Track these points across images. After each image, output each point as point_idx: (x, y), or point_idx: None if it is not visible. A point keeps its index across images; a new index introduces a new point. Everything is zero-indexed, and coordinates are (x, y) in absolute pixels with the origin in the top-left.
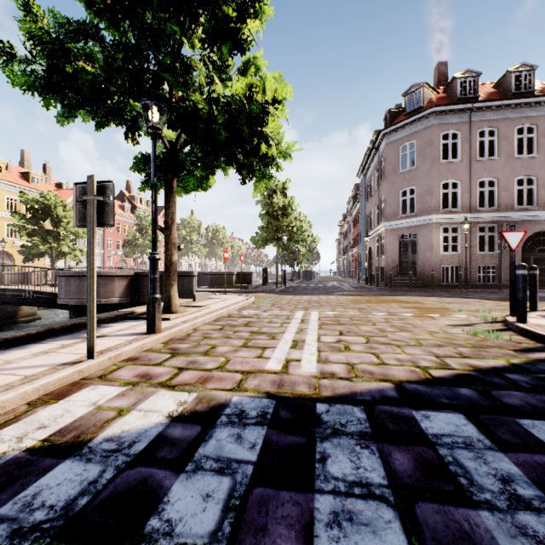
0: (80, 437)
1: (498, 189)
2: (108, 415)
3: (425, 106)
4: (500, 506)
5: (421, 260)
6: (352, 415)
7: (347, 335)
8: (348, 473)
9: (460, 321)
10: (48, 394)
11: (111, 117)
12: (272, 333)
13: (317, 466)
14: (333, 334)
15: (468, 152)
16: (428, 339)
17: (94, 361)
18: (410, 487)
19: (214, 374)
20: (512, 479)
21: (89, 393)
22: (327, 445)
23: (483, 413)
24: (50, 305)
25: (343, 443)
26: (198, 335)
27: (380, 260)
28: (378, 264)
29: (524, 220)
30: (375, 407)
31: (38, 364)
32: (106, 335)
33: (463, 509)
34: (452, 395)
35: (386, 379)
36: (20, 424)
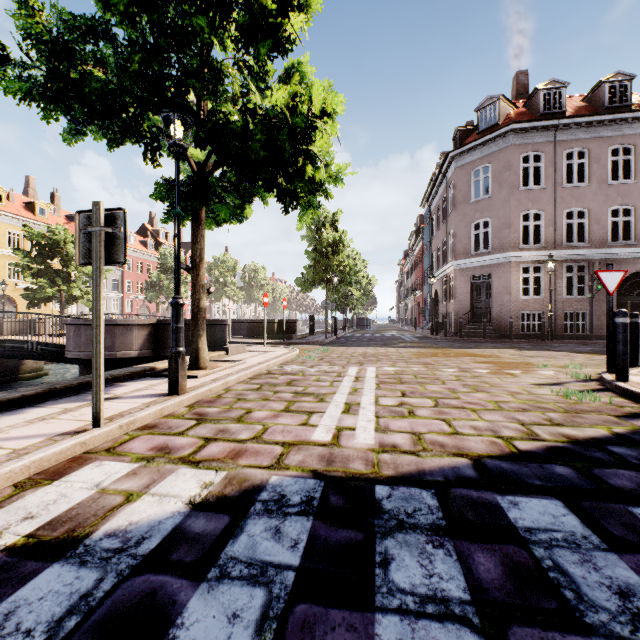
0: (75, 531)
1: (589, 221)
2: (113, 502)
3: (502, 123)
4: (621, 632)
5: (496, 305)
6: (421, 501)
7: (410, 397)
8: (418, 582)
9: (546, 379)
10: (41, 473)
11: (126, 133)
12: (321, 394)
13: (377, 572)
14: (394, 395)
15: (553, 178)
16: (510, 401)
17: (100, 430)
18: (499, 604)
19: (248, 446)
20: (632, 592)
21: (92, 472)
22: (390, 543)
23: (586, 499)
24: (57, 359)
25: (410, 540)
26: (231, 397)
27: (448, 305)
28: (446, 310)
29: (619, 257)
30: (450, 491)
31: (32, 433)
32: (119, 396)
33: (573, 637)
34: (545, 475)
35: (461, 453)
36: (1, 513)
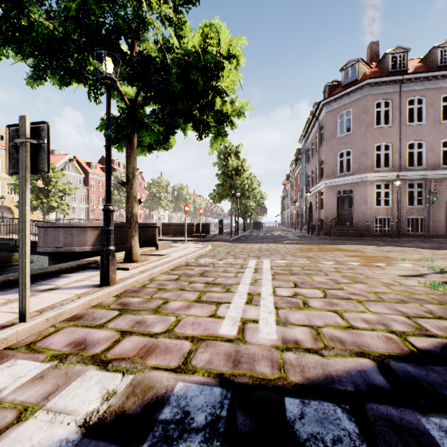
0: None
1: (426, 150)
2: (2, 421)
3: (360, 79)
4: None
5: (356, 212)
6: (338, 425)
7: (302, 288)
8: None
9: (409, 271)
10: None
11: (72, 75)
12: (227, 284)
13: None
14: (288, 285)
15: (399, 118)
16: (387, 292)
17: (24, 325)
18: None
19: (159, 341)
20: None
21: (1, 374)
22: None
23: None
24: (35, 252)
25: None
26: (153, 287)
27: (320, 212)
28: (318, 216)
29: None
30: (366, 407)
31: None
32: (59, 287)
33: None
34: None
35: (362, 352)
36: None
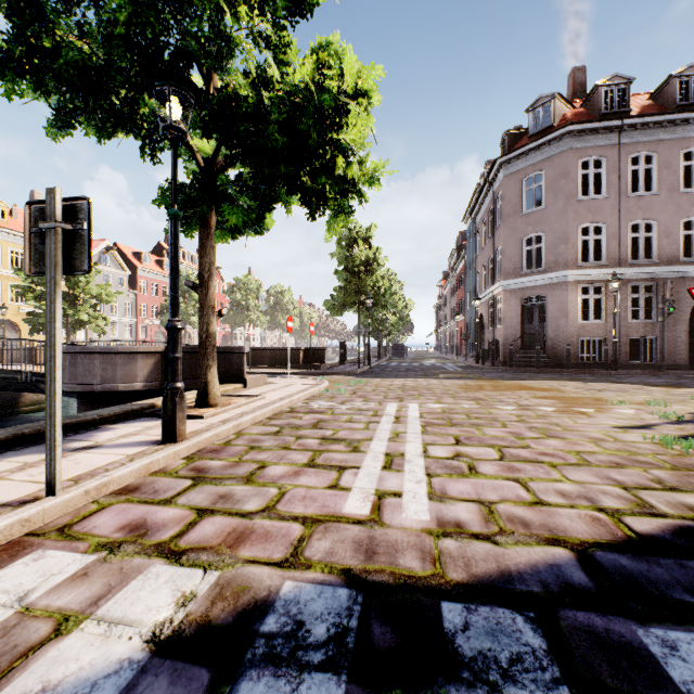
0: None
1: (658, 235)
2: (34, 635)
3: (557, 125)
4: None
5: (551, 330)
6: (518, 638)
7: (467, 445)
8: None
9: (629, 420)
10: None
11: (117, 121)
12: (354, 440)
13: None
14: (446, 442)
15: (617, 186)
16: (596, 452)
17: (54, 500)
18: None
19: (255, 524)
20: None
21: (25, 571)
22: None
23: None
24: None
25: None
26: (242, 444)
27: (495, 330)
28: (493, 336)
29: (693, 276)
30: (558, 615)
31: None
32: (101, 444)
33: None
34: (693, 582)
35: (555, 538)
36: None
